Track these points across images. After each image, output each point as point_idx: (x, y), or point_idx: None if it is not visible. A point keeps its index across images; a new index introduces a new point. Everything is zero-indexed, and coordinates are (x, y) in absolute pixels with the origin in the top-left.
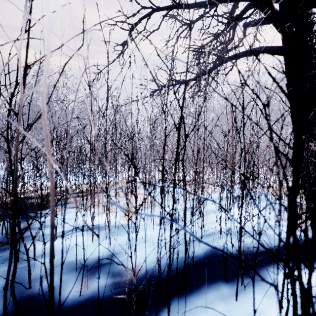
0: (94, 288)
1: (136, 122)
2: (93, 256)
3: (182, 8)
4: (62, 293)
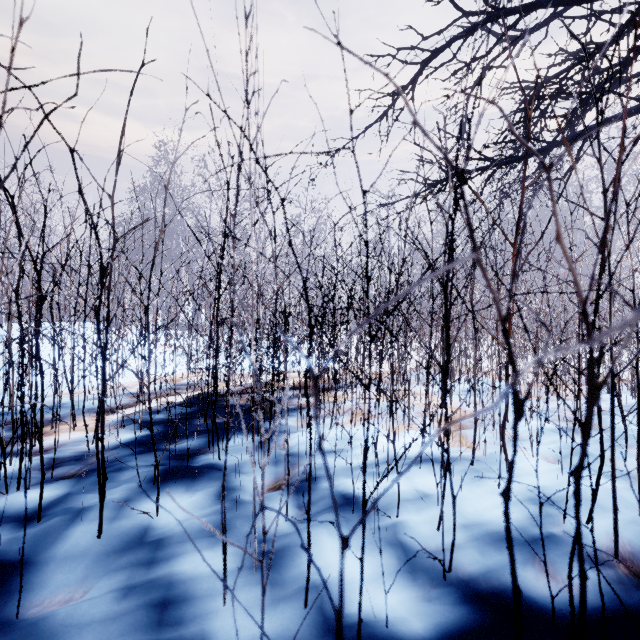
0: None
1: None
2: (499, 519)
3: (563, 4)
4: (528, 588)
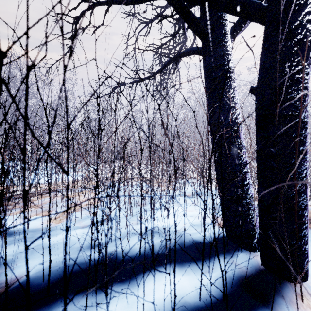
0: None
1: None
2: None
3: (121, 4)
4: None
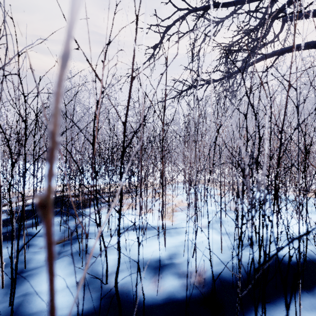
0: (166, 287)
1: (219, 127)
2: (152, 256)
3: (221, 6)
4: (138, 291)
